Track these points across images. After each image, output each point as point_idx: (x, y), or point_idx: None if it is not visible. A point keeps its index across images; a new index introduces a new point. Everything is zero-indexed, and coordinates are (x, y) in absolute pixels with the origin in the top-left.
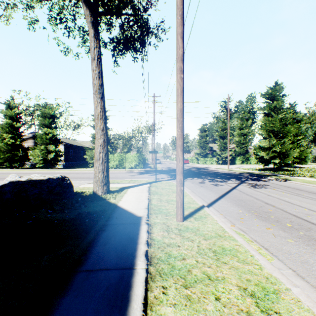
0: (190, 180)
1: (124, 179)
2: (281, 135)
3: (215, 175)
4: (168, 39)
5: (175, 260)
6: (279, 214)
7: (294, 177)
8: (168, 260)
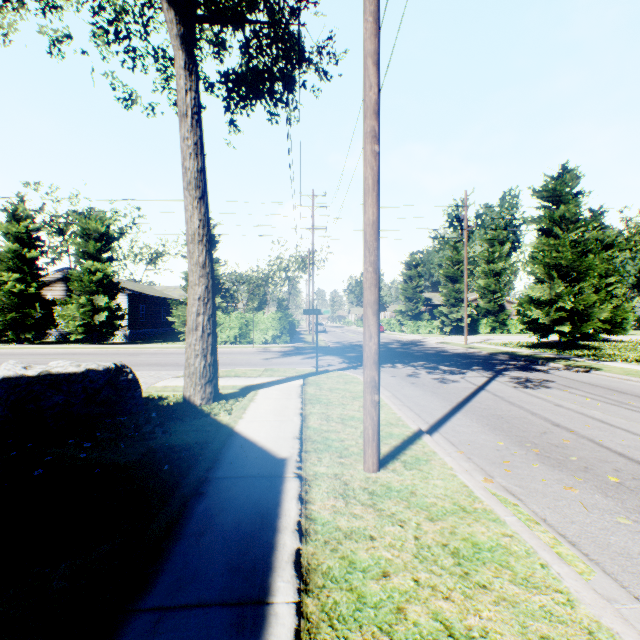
0: (388, 371)
1: (250, 367)
2: (574, 275)
3: (439, 357)
4: (341, 75)
5: (364, 580)
6: (586, 451)
7: (604, 364)
8: (349, 580)
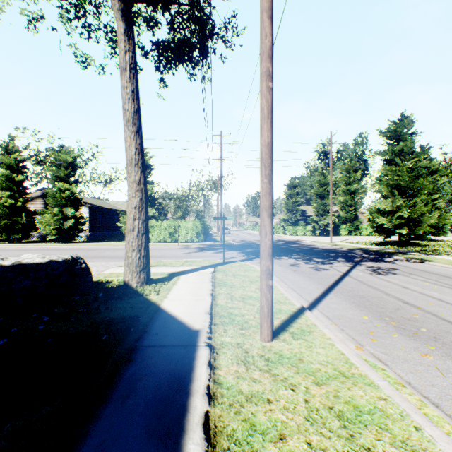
0: (276, 262)
1: (175, 259)
2: (410, 193)
3: (313, 252)
4: (242, 45)
5: (263, 442)
6: (433, 324)
7: (434, 257)
8: (250, 442)
